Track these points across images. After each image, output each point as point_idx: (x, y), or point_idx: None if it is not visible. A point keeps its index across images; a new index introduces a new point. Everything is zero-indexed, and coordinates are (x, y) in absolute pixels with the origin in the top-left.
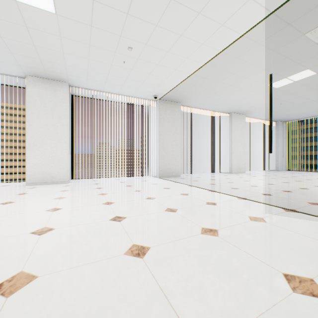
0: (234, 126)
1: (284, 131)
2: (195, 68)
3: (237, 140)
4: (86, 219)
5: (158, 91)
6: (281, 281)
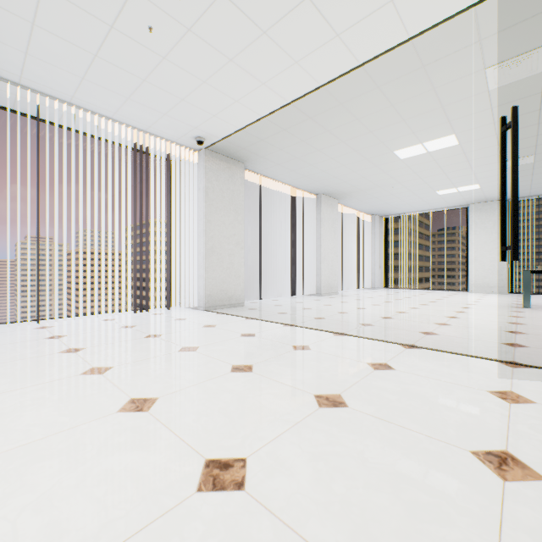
0: (324, 217)
1: (381, 231)
2: (300, 91)
3: (328, 241)
4: (100, 511)
5: (209, 128)
6: None
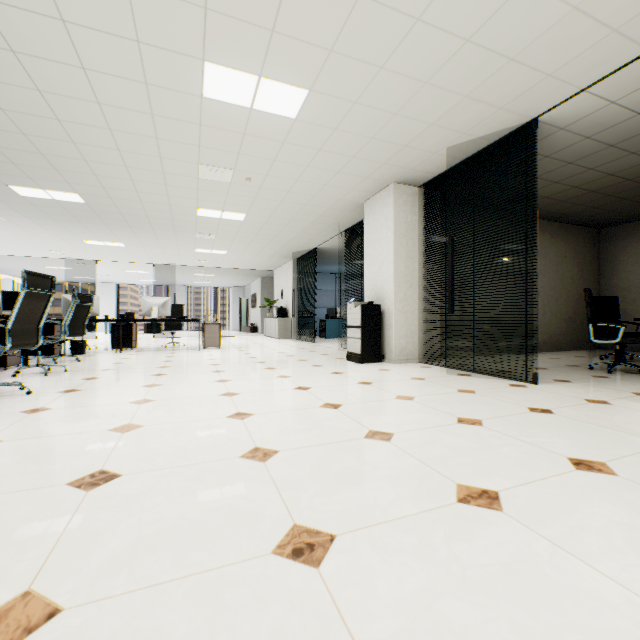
0: None
1: None
2: (1, 254)
3: None
4: None
5: None
6: None
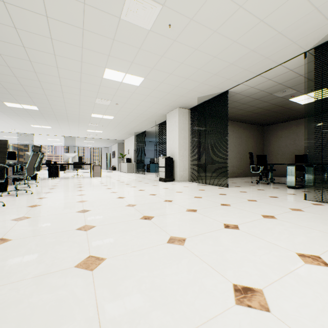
0: None
1: None
2: None
3: None
4: None
5: None
6: None
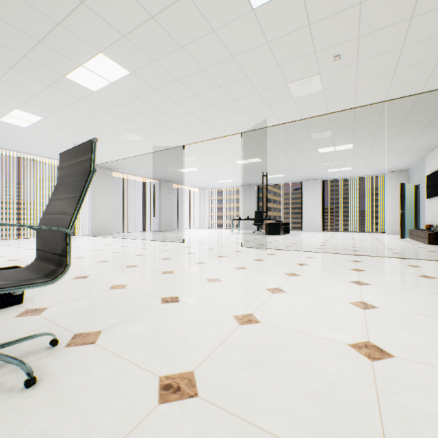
0: (163, 191)
1: (206, 197)
2: (124, 157)
3: (166, 203)
4: None
5: None
6: (139, 249)
